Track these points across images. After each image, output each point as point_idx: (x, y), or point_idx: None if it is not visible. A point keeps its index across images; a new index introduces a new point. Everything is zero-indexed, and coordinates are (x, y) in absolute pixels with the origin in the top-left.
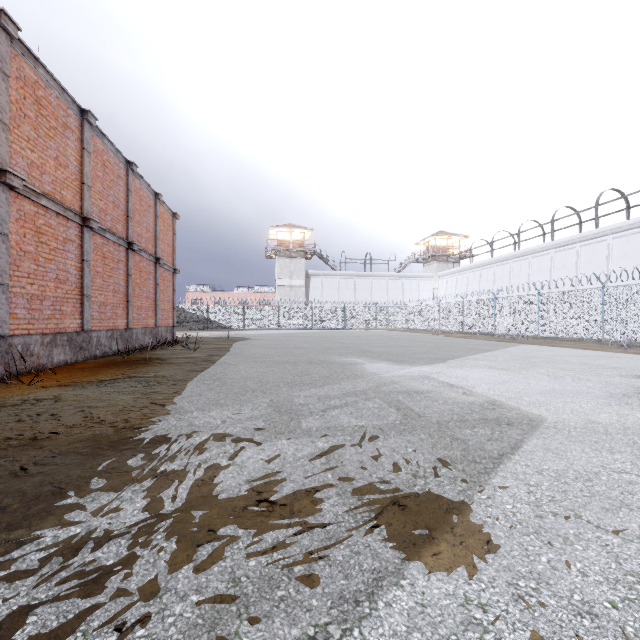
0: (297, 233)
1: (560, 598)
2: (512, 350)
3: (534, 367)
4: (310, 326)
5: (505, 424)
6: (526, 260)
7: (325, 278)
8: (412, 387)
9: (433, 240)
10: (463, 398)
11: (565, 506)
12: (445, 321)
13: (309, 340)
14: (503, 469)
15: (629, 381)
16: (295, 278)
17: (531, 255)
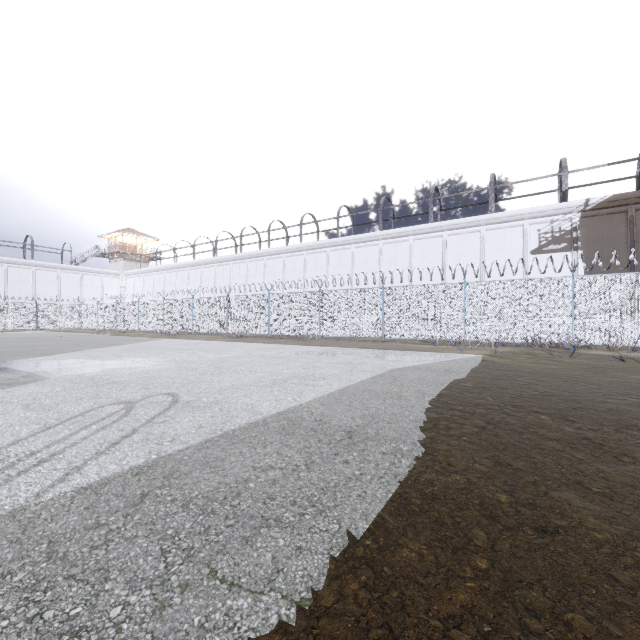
0: None
1: None
2: (143, 343)
3: (127, 353)
4: None
5: (5, 385)
6: (200, 269)
7: None
8: None
9: (121, 236)
10: (4, 376)
11: None
12: (122, 320)
13: None
14: None
15: (168, 355)
16: None
17: (203, 266)
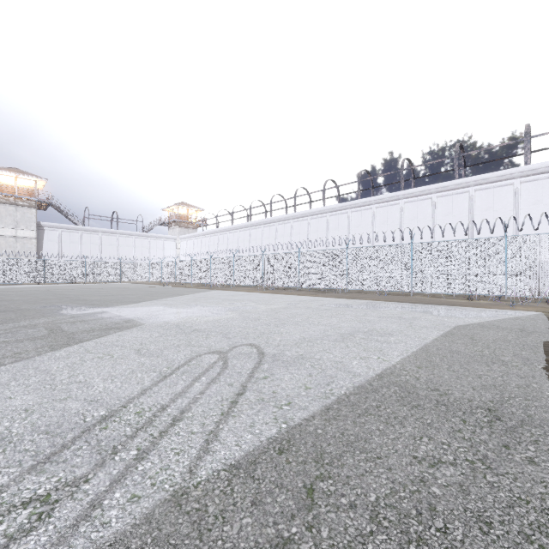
0: (26, 180)
1: (37, 370)
2: (201, 294)
3: (192, 302)
4: (42, 280)
5: (115, 329)
6: (237, 232)
7: (64, 231)
8: (83, 319)
9: (177, 208)
10: (111, 321)
11: (88, 350)
12: (179, 275)
13: (27, 294)
14: (79, 344)
15: (226, 305)
16: (23, 228)
17: (239, 229)
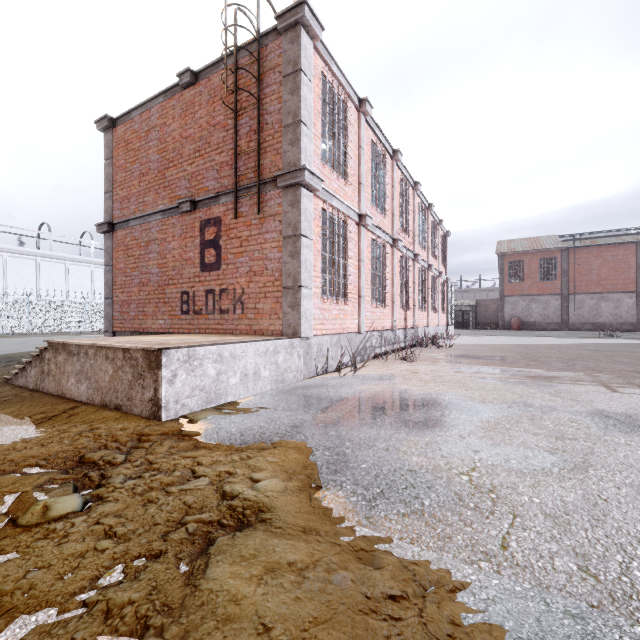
0: None
1: None
2: None
3: None
4: None
5: None
6: None
7: None
8: None
9: None
10: None
11: None
12: None
13: None
14: None
15: None
16: None
17: None
